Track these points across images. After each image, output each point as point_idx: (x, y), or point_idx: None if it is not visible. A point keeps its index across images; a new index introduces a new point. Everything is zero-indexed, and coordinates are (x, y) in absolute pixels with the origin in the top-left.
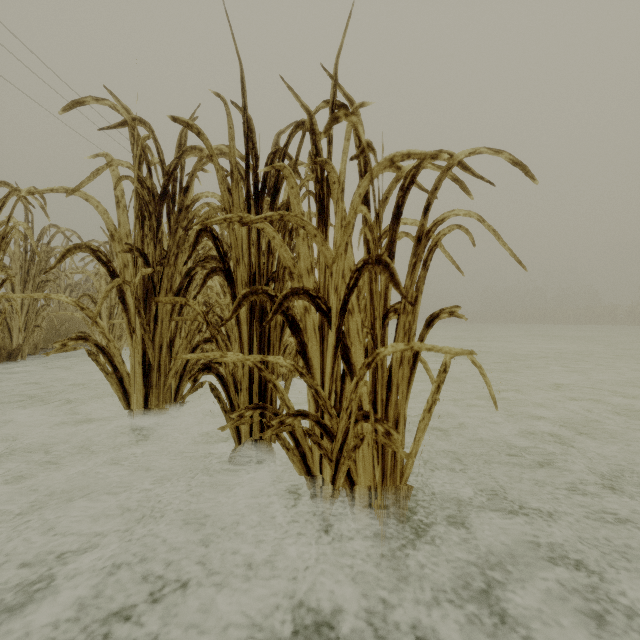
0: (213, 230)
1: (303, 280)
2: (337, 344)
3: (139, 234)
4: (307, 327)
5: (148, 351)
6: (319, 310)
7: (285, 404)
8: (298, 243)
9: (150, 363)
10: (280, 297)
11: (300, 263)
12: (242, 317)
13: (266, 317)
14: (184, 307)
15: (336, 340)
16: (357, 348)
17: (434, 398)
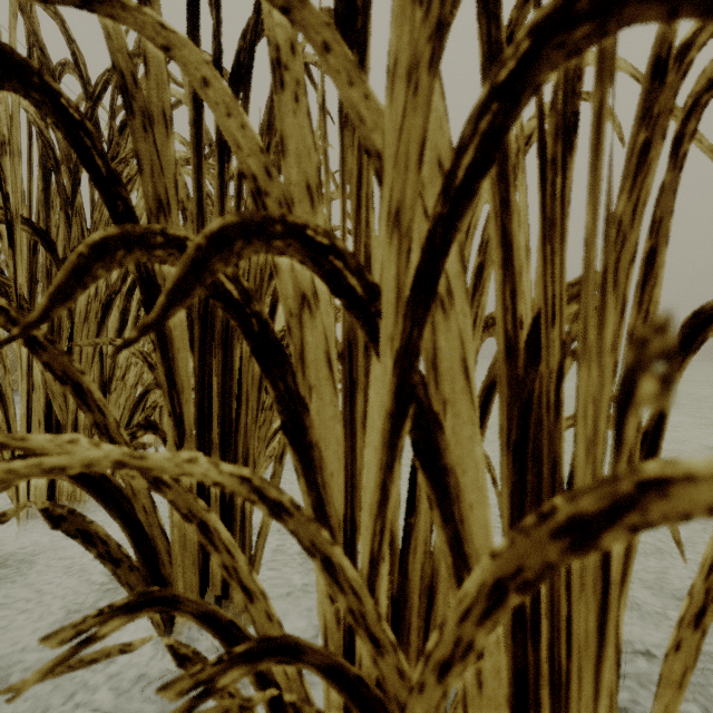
0: (62, 95)
1: (295, 214)
2: (399, 406)
3: (41, 200)
4: (306, 351)
5: (53, 402)
6: (338, 292)
7: (238, 583)
8: (280, 106)
9: (59, 422)
10: (198, 240)
11: (286, 164)
12: (177, 334)
13: (234, 336)
14: (126, 327)
15: (396, 392)
16: (462, 417)
17: (712, 580)
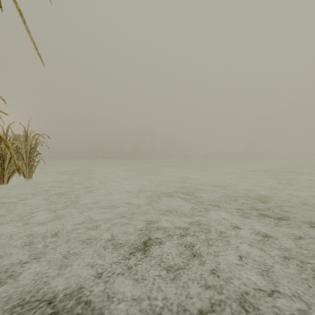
0: None
1: None
2: None
3: None
4: None
5: None
6: None
7: None
8: None
9: None
10: None
11: None
12: None
13: None
14: None
15: None
16: None
17: None
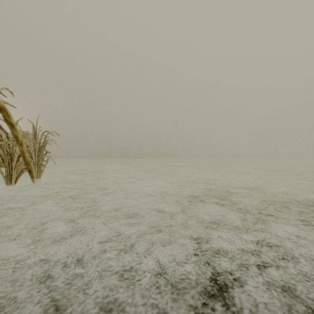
0: None
1: None
2: None
3: None
4: None
5: None
6: None
7: None
8: None
9: None
10: None
11: None
12: None
13: None
14: None
15: None
16: None
17: None
